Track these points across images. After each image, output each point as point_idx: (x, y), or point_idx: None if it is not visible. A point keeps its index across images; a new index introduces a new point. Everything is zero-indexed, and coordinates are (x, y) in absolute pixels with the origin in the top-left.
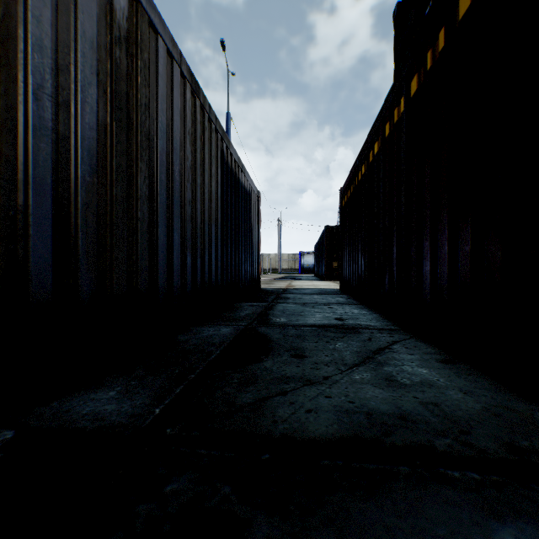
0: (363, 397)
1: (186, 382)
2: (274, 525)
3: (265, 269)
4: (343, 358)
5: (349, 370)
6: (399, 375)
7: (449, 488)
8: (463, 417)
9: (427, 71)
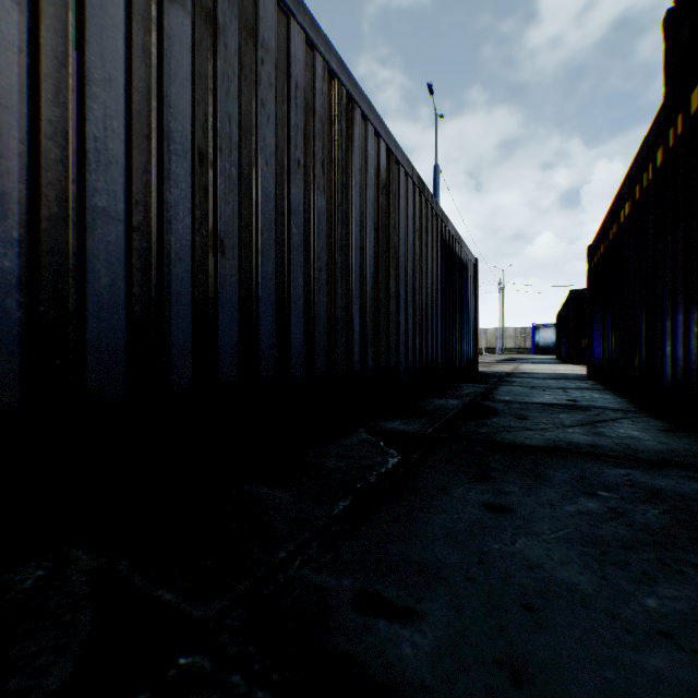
0: (569, 437)
1: (439, 423)
2: (504, 457)
3: (480, 348)
4: (562, 422)
5: (564, 427)
6: (608, 432)
7: (602, 462)
8: (642, 450)
9: (668, 148)
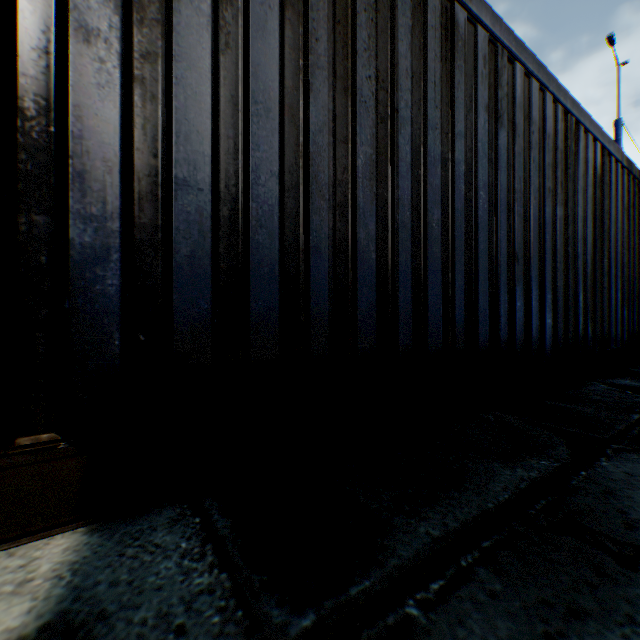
0: None
1: None
2: None
3: None
4: None
5: None
6: None
7: None
8: None
9: None
